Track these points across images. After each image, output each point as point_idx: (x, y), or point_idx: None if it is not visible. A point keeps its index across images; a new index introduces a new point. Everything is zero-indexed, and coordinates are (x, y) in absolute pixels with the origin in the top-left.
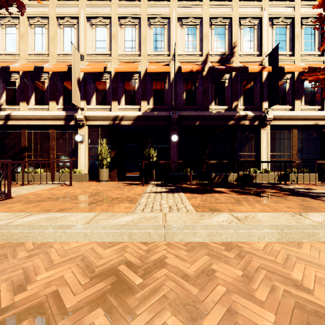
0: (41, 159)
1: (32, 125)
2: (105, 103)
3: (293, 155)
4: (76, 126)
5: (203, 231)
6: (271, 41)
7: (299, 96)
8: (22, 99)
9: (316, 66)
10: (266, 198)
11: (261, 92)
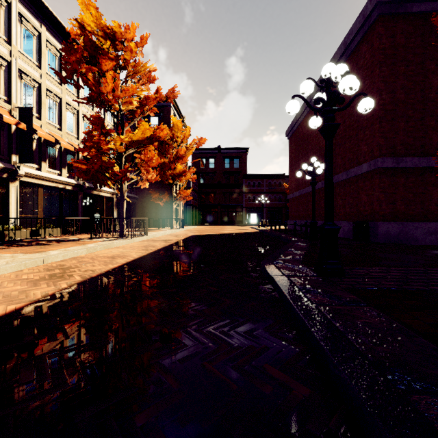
0: None
1: None
2: None
3: (40, 212)
4: None
5: (61, 255)
6: (20, 94)
7: (45, 158)
8: None
9: (59, 140)
10: (52, 245)
11: (10, 143)
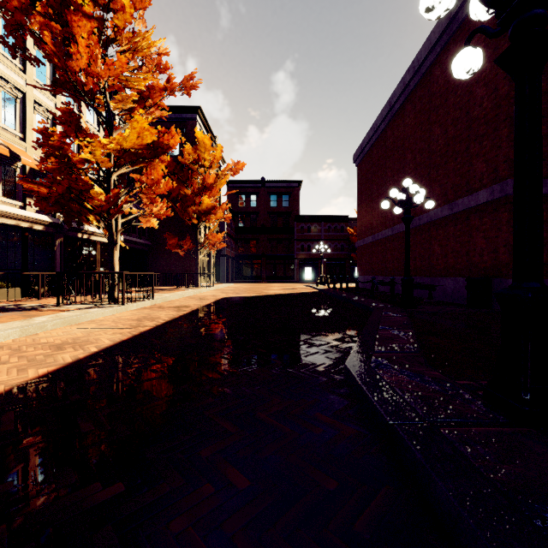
0: None
1: None
2: None
3: None
4: None
5: None
6: None
7: None
8: None
9: (19, 154)
10: None
11: None
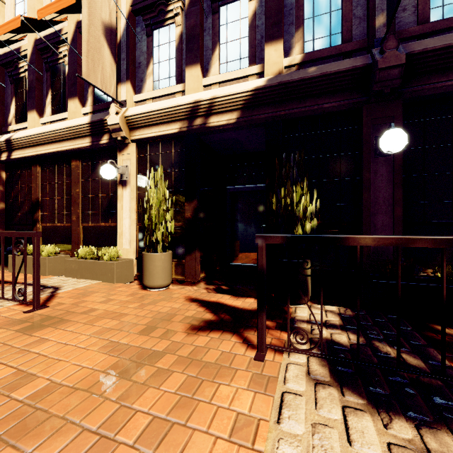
0: (60, 225)
1: (43, 155)
2: (173, 80)
3: None
4: (116, 147)
5: None
6: None
7: None
8: (31, 107)
9: None
10: None
11: None
